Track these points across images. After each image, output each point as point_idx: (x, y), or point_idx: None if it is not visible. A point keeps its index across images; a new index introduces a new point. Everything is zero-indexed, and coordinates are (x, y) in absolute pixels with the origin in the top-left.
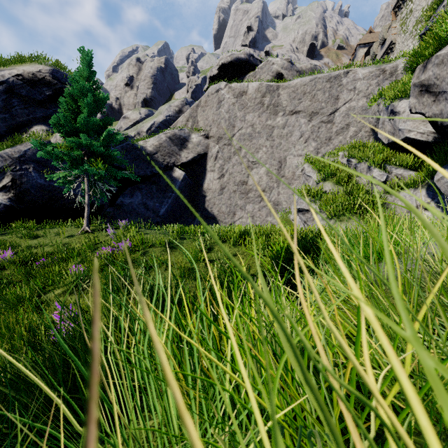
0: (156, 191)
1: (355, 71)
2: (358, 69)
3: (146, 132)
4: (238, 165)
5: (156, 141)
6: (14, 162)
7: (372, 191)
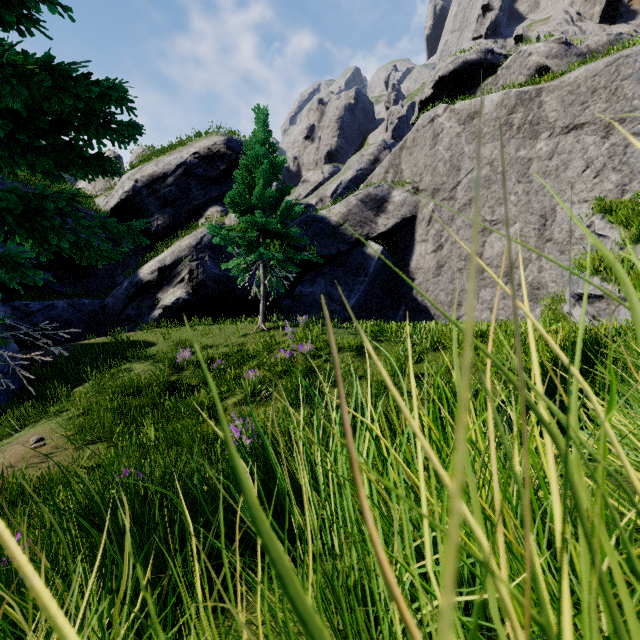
0: (343, 275)
1: None
2: None
3: (331, 197)
4: (466, 229)
5: (343, 207)
6: (191, 251)
7: None
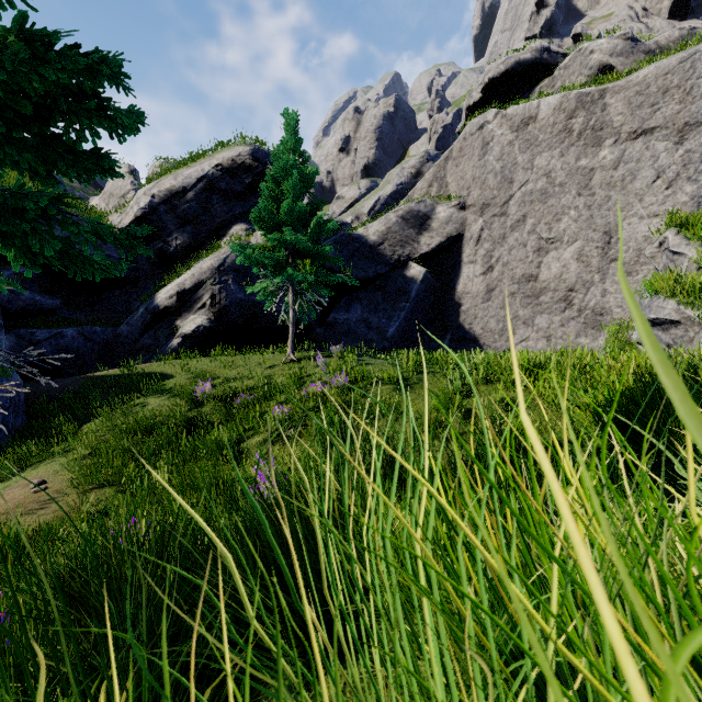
0: (382, 301)
1: None
2: None
3: (368, 214)
4: (519, 248)
5: (382, 224)
6: (213, 274)
7: None
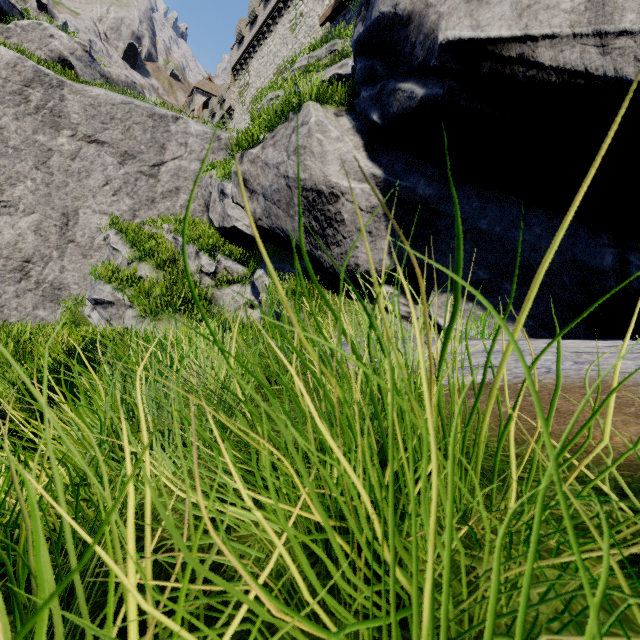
0: None
1: (187, 121)
2: (190, 121)
3: None
4: None
5: None
6: None
7: (200, 283)
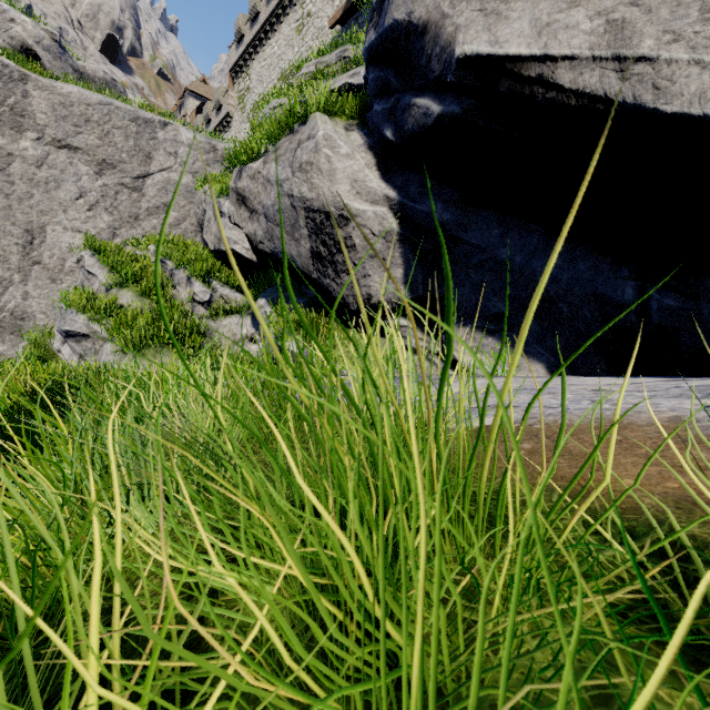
0: None
1: (177, 127)
2: (181, 127)
3: None
4: None
5: None
6: None
7: (192, 313)
